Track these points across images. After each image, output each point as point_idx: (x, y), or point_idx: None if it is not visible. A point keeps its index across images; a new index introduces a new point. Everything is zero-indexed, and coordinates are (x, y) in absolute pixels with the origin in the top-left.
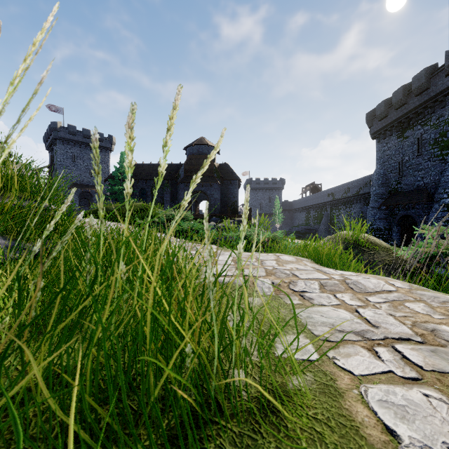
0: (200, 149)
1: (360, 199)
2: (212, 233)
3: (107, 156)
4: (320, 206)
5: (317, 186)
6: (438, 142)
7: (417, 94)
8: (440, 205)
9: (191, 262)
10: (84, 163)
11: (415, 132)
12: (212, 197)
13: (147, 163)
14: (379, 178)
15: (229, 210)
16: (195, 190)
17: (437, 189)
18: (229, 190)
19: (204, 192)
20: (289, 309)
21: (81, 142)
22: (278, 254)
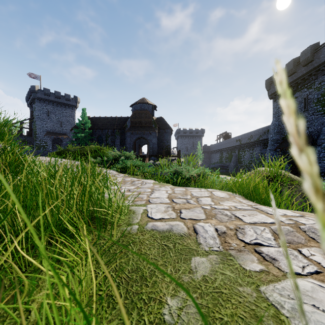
0: (142, 107)
1: (260, 144)
2: (150, 170)
3: (73, 111)
4: (230, 149)
5: (228, 134)
6: (320, 100)
7: (304, 65)
8: (322, 147)
9: (123, 202)
10: (56, 117)
11: (302, 93)
12: (151, 142)
13: (103, 117)
14: (275, 128)
15: (163, 151)
16: (138, 137)
17: (319, 136)
18: (164, 137)
19: (145, 138)
20: (255, 286)
21: (54, 101)
22: (210, 189)
